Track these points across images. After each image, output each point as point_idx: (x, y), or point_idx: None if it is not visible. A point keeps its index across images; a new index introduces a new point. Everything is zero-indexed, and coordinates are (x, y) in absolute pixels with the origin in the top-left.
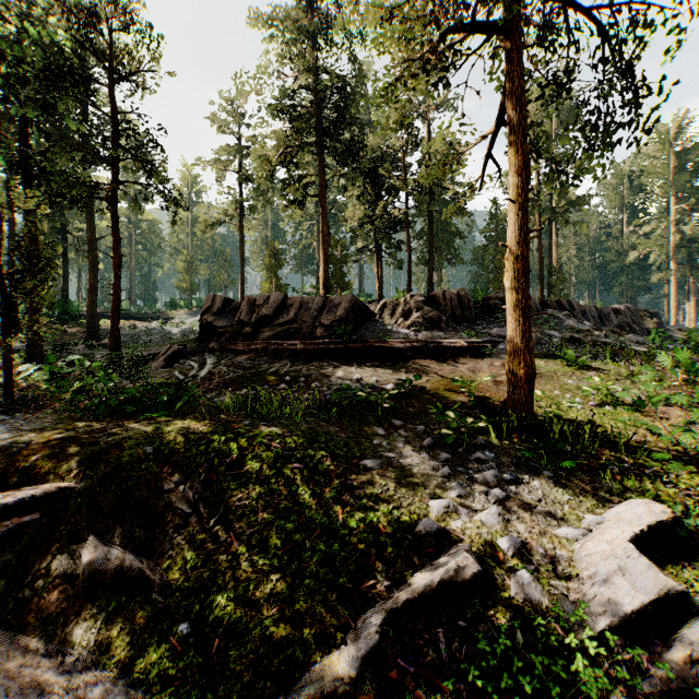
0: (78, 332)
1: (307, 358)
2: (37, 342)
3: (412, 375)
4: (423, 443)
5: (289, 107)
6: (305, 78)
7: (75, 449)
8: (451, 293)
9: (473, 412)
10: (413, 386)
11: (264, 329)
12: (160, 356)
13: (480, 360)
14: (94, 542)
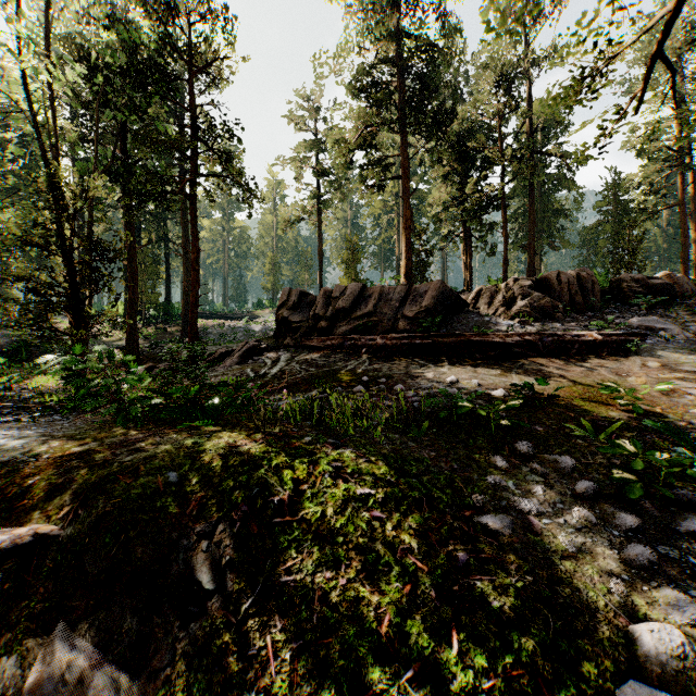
0: (176, 331)
1: (388, 355)
2: (134, 339)
3: (527, 377)
4: (577, 491)
5: (368, 84)
6: (385, 49)
7: (81, 472)
8: (568, 274)
9: (644, 437)
10: (537, 393)
11: (341, 323)
12: (235, 352)
13: (623, 359)
14: (57, 639)
